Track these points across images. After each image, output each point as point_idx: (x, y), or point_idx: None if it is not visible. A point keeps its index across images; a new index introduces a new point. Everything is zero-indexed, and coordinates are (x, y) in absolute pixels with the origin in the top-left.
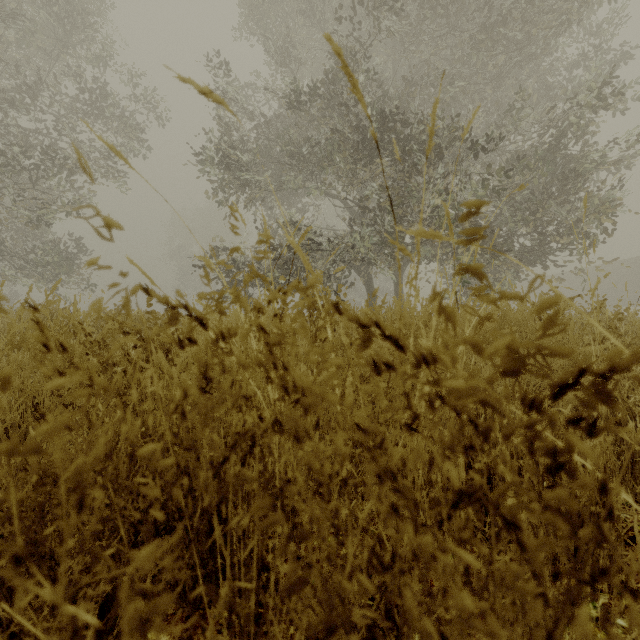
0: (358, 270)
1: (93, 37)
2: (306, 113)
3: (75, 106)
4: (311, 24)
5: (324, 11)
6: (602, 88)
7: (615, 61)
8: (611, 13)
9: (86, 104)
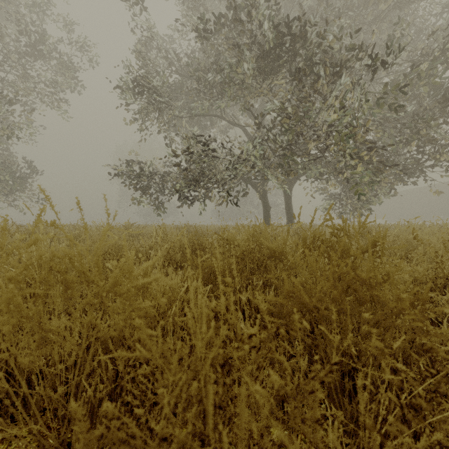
0: (255, 186)
1: None
2: (211, 45)
3: (16, 47)
4: None
5: None
6: None
7: None
8: None
9: (27, 46)
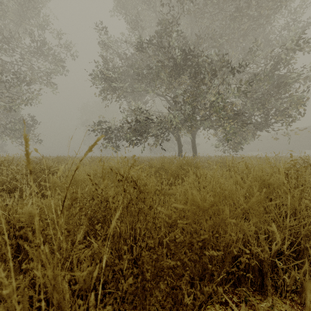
0: (173, 133)
1: (38, 15)
2: (146, 53)
3: (29, 50)
4: (149, 8)
5: (155, 2)
6: (298, 40)
7: (303, 27)
8: (301, 2)
9: (35, 49)
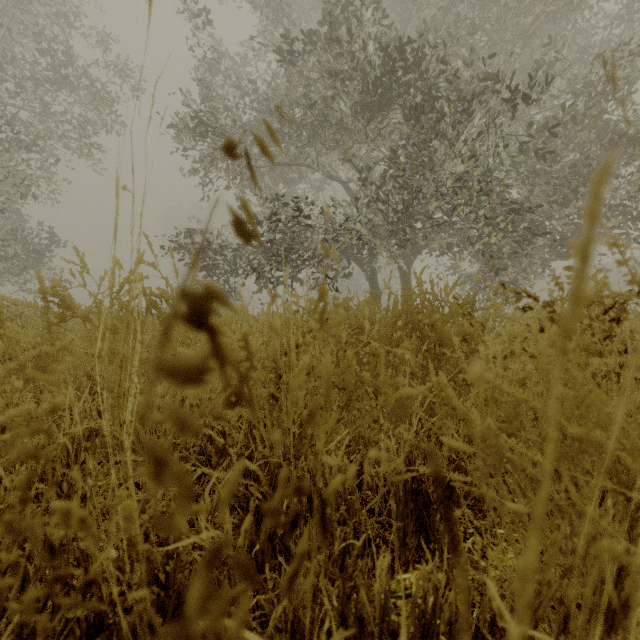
0: (360, 263)
1: None
2: (299, 71)
3: (34, 72)
4: None
5: None
6: None
7: None
8: None
9: (48, 71)
